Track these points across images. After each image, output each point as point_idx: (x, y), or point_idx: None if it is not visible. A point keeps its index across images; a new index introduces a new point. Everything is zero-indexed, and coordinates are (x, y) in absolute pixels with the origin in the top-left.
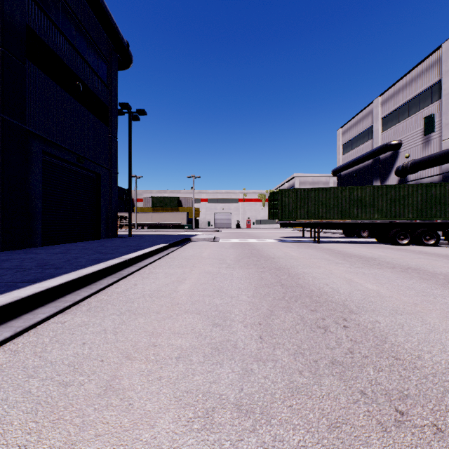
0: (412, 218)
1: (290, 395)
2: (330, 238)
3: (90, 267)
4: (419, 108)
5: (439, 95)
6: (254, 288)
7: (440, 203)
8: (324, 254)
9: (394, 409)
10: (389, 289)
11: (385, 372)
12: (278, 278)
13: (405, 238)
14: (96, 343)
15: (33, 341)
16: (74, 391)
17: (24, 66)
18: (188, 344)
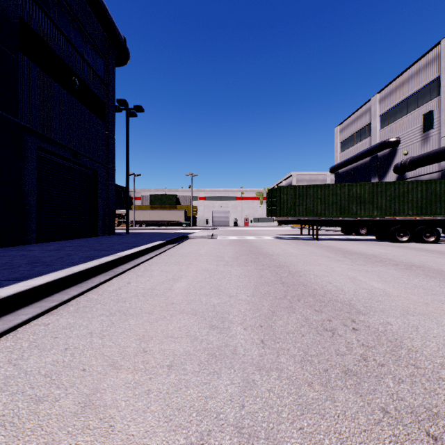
0: (411, 215)
1: (299, 414)
2: (329, 236)
3: (82, 264)
4: (418, 105)
5: (438, 92)
6: (253, 287)
7: (440, 199)
8: (324, 251)
9: (425, 432)
10: (395, 287)
11: (406, 383)
12: (278, 275)
13: (405, 236)
14: (80, 348)
15: (10, 346)
16: (47, 409)
17: (18, 60)
18: (182, 349)
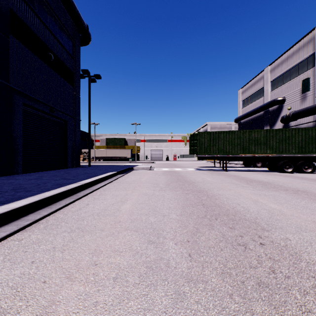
0: (294, 153)
1: None
2: (234, 168)
3: (53, 190)
4: (298, 74)
5: (313, 64)
6: (181, 207)
7: (315, 142)
8: (232, 179)
9: None
10: (288, 208)
11: (311, 295)
12: (199, 198)
13: (290, 168)
14: (43, 261)
15: None
16: None
17: (9, 40)
18: (125, 262)
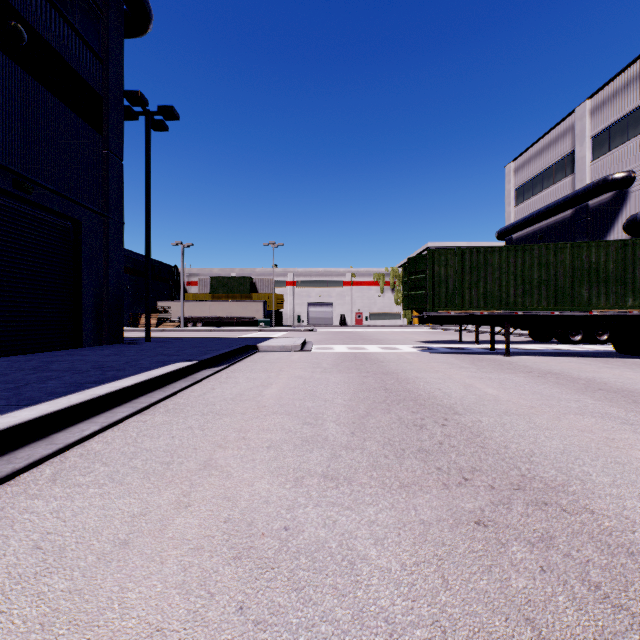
0: None
1: None
2: (512, 345)
3: None
4: None
5: None
6: None
7: None
8: (569, 392)
9: None
10: None
11: None
12: None
13: None
14: None
15: None
16: None
17: None
18: None
